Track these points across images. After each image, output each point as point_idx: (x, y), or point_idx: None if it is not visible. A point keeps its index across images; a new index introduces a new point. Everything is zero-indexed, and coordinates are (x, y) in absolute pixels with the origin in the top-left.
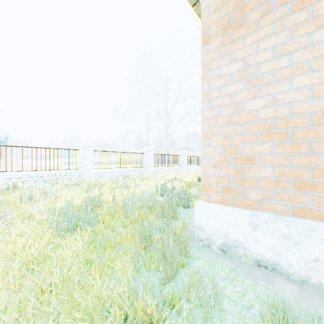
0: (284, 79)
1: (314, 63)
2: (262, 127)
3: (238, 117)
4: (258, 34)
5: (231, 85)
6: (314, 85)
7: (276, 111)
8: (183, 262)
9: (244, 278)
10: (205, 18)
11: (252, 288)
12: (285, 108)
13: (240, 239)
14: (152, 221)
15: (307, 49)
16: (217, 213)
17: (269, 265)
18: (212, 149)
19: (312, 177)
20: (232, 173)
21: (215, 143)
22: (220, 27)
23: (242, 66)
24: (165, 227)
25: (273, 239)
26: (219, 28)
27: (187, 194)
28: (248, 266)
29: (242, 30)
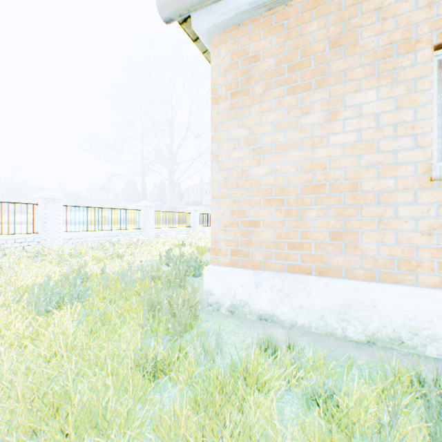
0: (282, 152)
1: (301, 143)
2: (265, 193)
3: (245, 182)
4: (261, 107)
5: (239, 150)
6: (302, 161)
7: (275, 180)
8: (192, 324)
9: (247, 330)
10: (215, 78)
11: (252, 336)
12: (282, 178)
13: (246, 298)
14: (160, 288)
15: (296, 130)
16: (226, 276)
17: (269, 317)
18: (222, 211)
19: (300, 238)
20: (240, 236)
21: (225, 206)
22: (229, 90)
23: (248, 133)
24: (173, 296)
25: (272, 294)
26: (228, 91)
27: (198, 260)
28: (252, 321)
29: (249, 100)
